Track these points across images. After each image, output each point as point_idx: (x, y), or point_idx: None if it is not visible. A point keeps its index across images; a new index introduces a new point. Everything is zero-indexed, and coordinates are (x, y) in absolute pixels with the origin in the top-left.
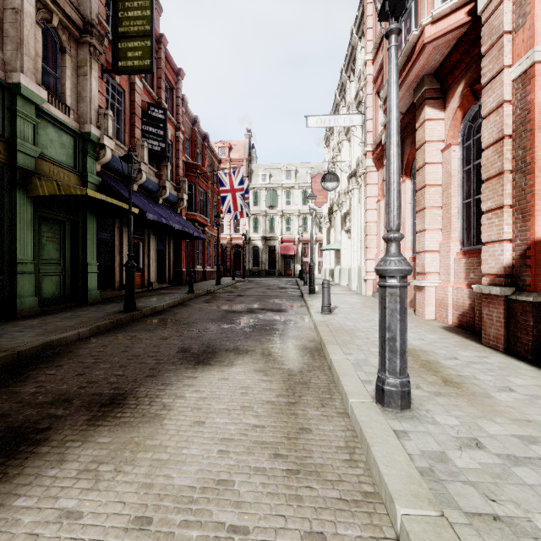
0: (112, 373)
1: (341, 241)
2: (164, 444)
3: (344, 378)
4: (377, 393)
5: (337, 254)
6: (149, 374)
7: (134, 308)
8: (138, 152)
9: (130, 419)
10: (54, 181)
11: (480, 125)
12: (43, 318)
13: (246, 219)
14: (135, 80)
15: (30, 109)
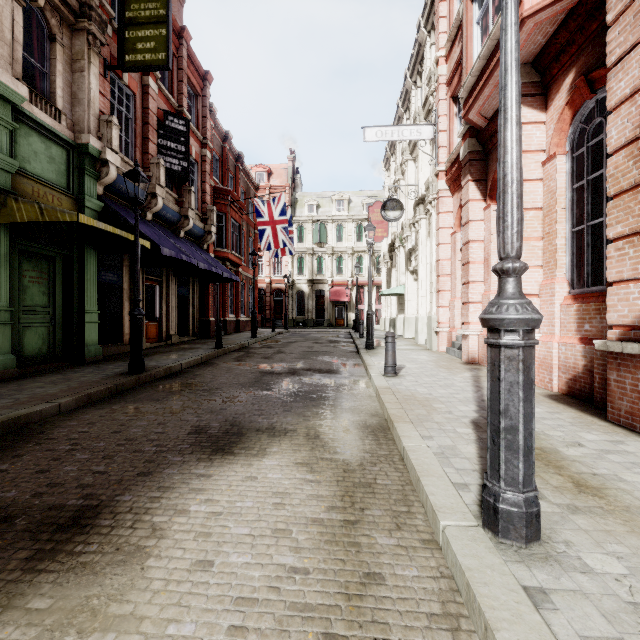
0: (89, 468)
1: (406, 284)
2: (139, 612)
3: (427, 480)
4: (485, 513)
5: (400, 300)
6: (142, 471)
7: (142, 369)
8: (152, 172)
9: (95, 557)
10: (35, 203)
11: (597, 127)
12: (20, 382)
13: (289, 258)
14: (149, 82)
15: (5, 110)
